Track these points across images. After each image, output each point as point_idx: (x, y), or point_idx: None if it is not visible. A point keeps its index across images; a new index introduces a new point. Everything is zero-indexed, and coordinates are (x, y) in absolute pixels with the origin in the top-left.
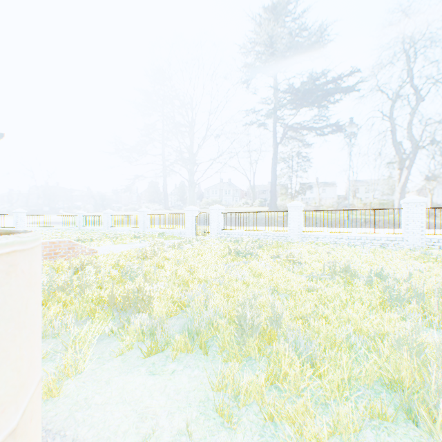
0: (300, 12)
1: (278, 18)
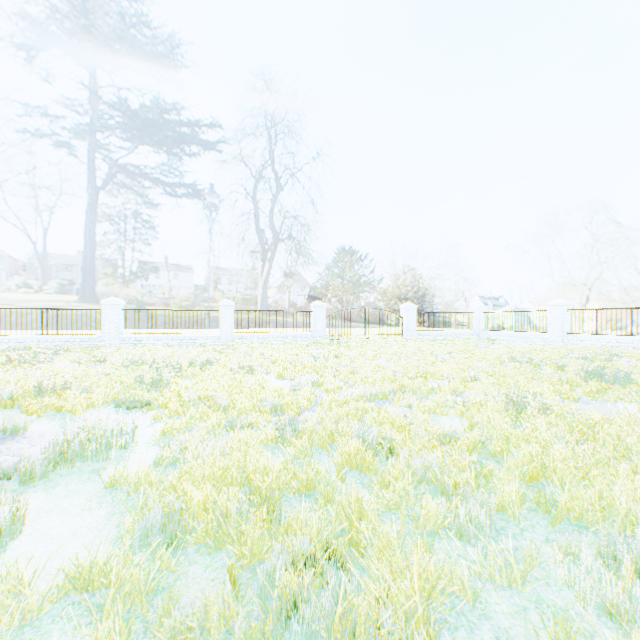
0: (135, 17)
1: (97, 1)
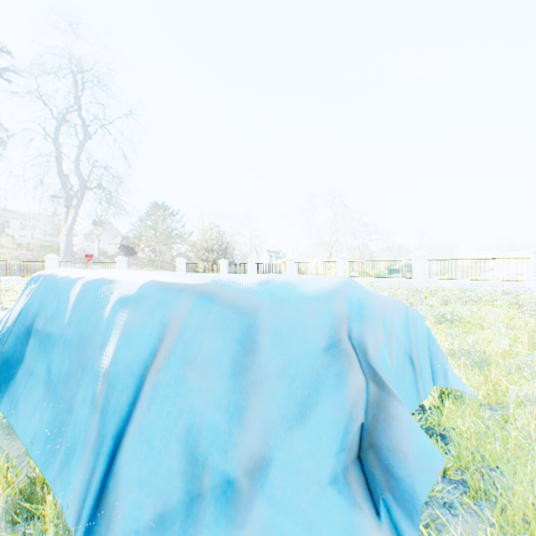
0: None
1: None
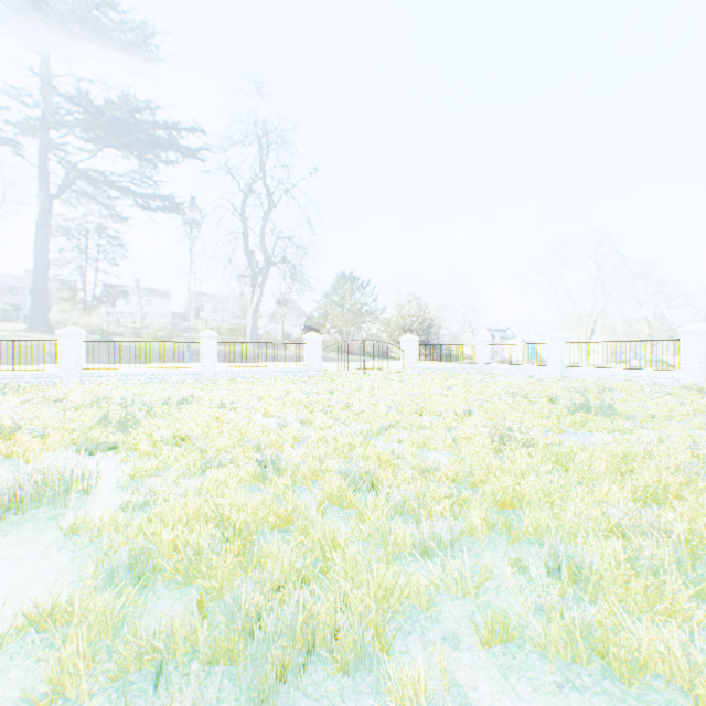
0: None
1: None
